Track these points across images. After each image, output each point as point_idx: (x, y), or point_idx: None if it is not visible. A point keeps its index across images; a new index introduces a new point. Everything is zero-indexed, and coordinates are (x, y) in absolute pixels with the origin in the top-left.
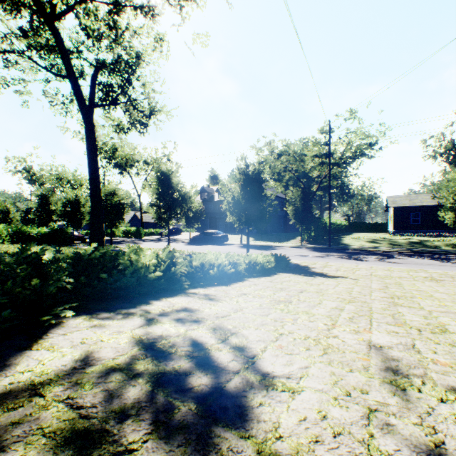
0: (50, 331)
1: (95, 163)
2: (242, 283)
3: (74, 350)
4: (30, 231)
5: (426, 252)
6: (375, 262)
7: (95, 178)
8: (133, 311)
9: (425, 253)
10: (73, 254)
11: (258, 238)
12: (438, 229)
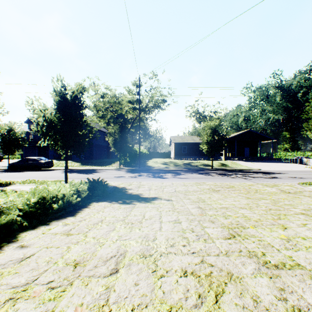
0: None
1: None
2: None
3: None
4: None
5: (195, 169)
6: (172, 179)
7: None
8: None
9: (194, 170)
10: None
11: (85, 163)
12: (195, 156)
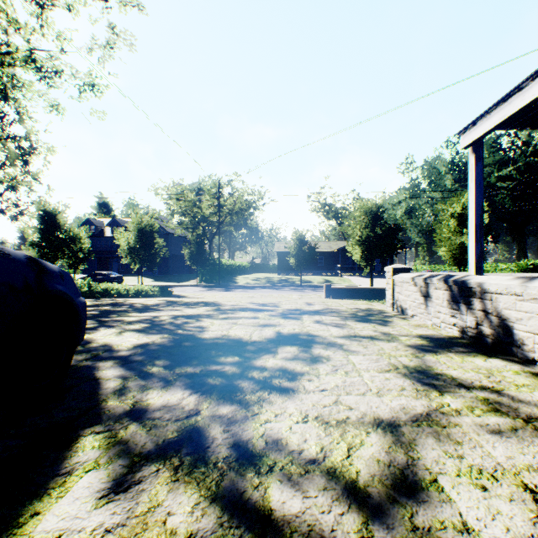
0: None
1: None
2: None
3: None
4: None
5: (280, 286)
6: (236, 292)
7: None
8: None
9: (279, 286)
10: None
11: (159, 279)
12: (306, 270)
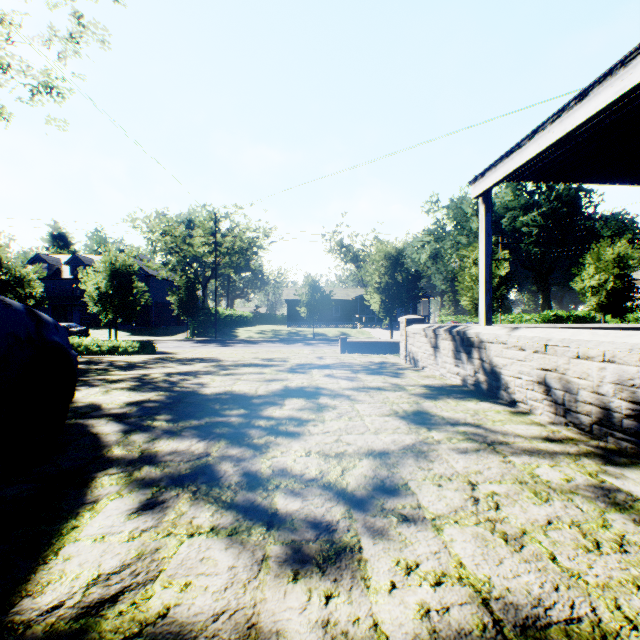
0: None
1: None
2: None
3: None
4: None
5: (289, 339)
6: (237, 347)
7: None
8: None
9: (289, 340)
10: None
11: (137, 333)
12: (320, 321)
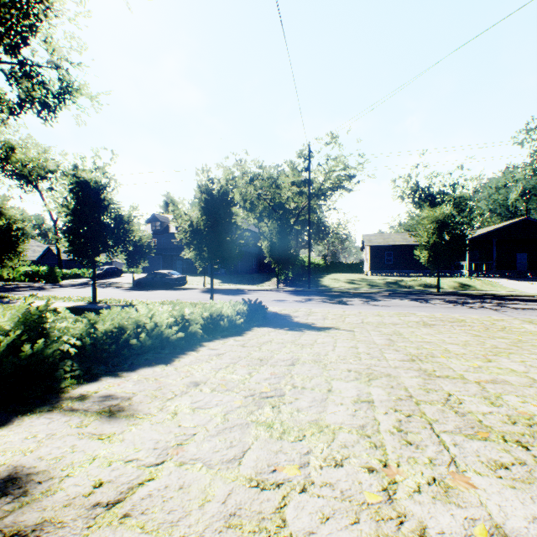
0: None
1: None
2: (196, 355)
3: None
4: None
5: (404, 293)
6: (361, 306)
7: None
8: None
9: (403, 293)
10: None
11: (226, 280)
12: (408, 269)
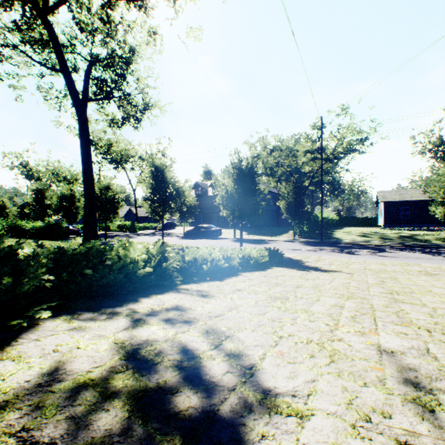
0: (22, 336)
1: (88, 157)
2: (236, 278)
3: (43, 360)
4: (25, 225)
5: (417, 246)
6: (367, 256)
7: (88, 172)
8: (119, 310)
9: (416, 247)
10: (57, 248)
11: (251, 232)
12: (427, 224)
